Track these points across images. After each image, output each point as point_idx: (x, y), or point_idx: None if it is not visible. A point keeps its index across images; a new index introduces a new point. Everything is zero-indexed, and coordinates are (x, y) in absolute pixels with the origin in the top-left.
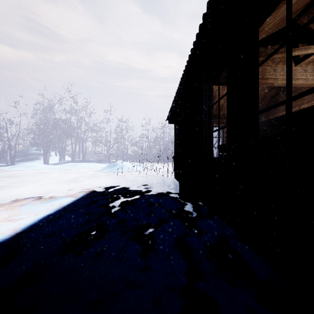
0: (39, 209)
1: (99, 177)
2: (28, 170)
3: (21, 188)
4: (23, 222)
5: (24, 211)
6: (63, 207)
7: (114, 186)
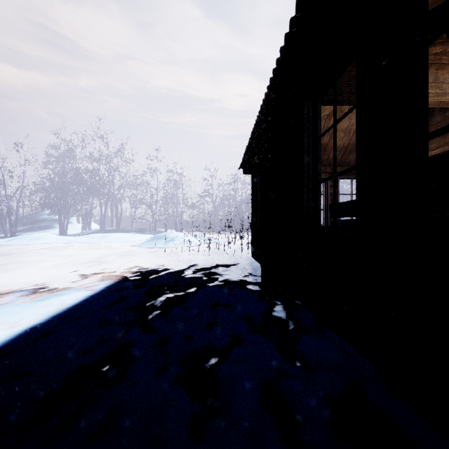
0: (22, 314)
1: (137, 256)
2: (33, 245)
3: (10, 274)
4: None
5: None
6: (65, 311)
7: (158, 271)
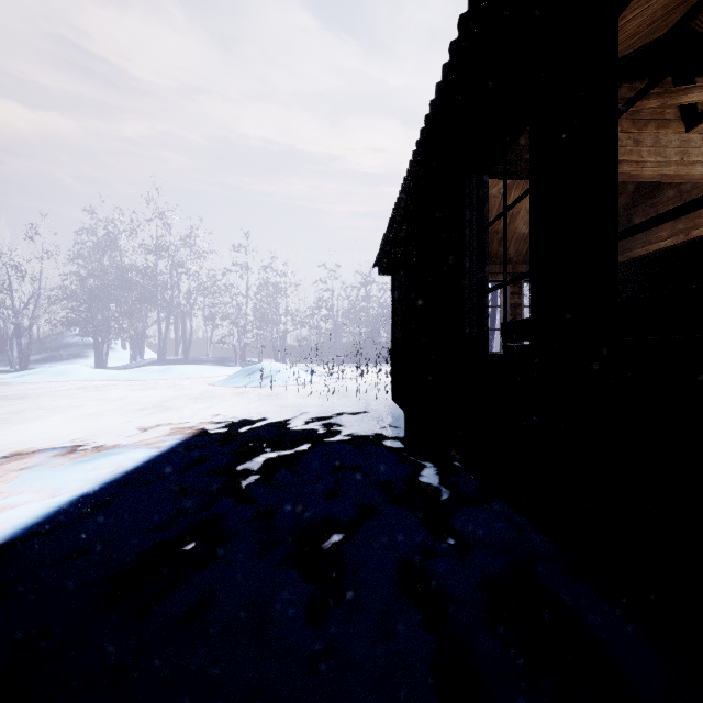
0: (62, 479)
1: (219, 399)
2: (58, 383)
3: (32, 426)
4: (17, 516)
5: (25, 486)
6: (123, 475)
7: (251, 421)
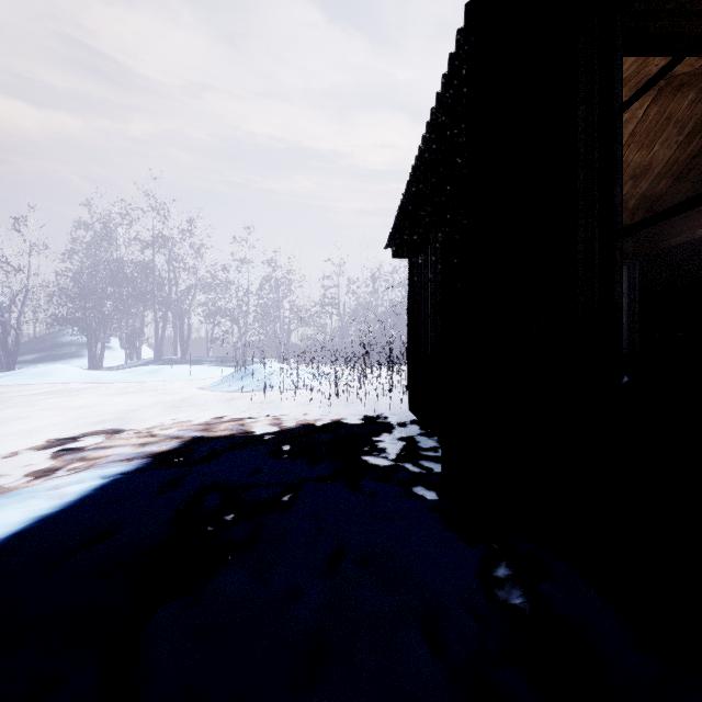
0: None
1: (200, 408)
2: (33, 386)
3: None
4: None
5: None
6: None
7: (225, 444)
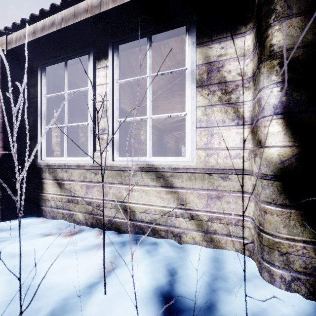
0: None
1: None
2: None
3: None
4: None
5: None
6: None
7: None
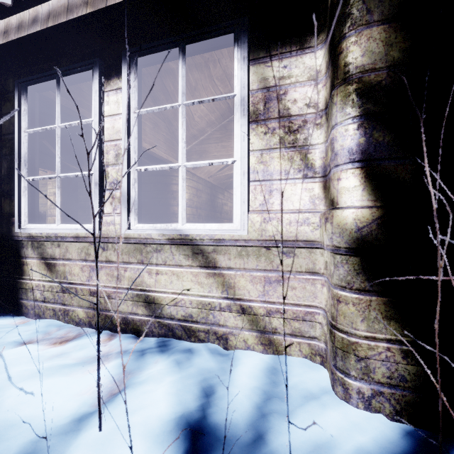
0: None
1: None
2: None
3: None
4: None
5: None
6: None
7: None
